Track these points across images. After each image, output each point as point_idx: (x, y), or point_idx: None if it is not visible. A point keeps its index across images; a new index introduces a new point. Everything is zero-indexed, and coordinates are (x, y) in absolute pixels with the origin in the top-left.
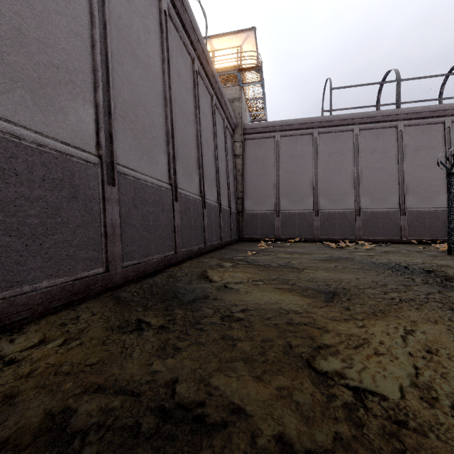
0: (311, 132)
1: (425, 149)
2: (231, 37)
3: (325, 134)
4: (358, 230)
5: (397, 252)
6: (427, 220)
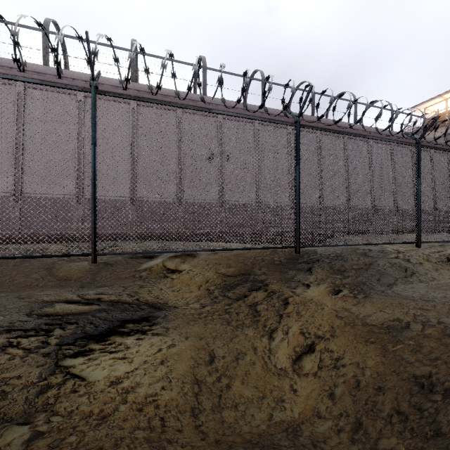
0: None
1: None
2: None
3: None
4: None
5: None
6: None
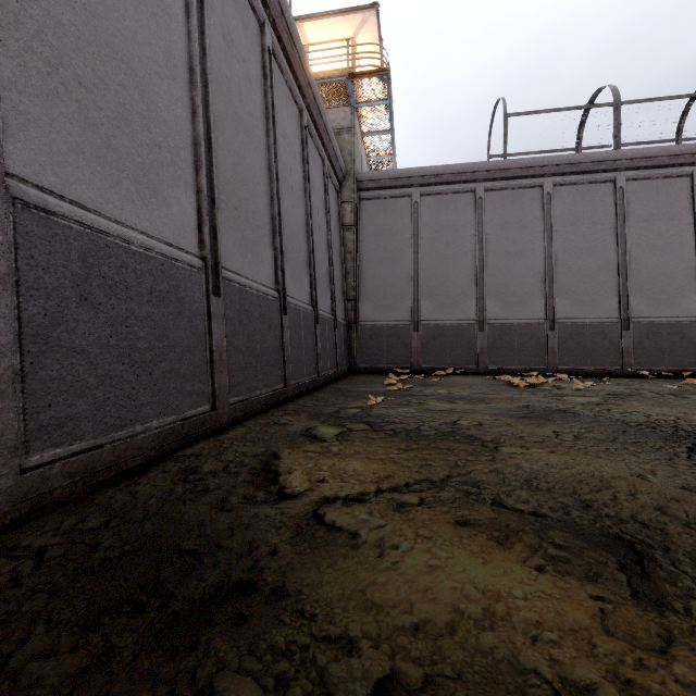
0: (473, 188)
1: (662, 219)
2: (337, 21)
3: (495, 192)
4: (552, 354)
5: (640, 397)
6: (665, 338)
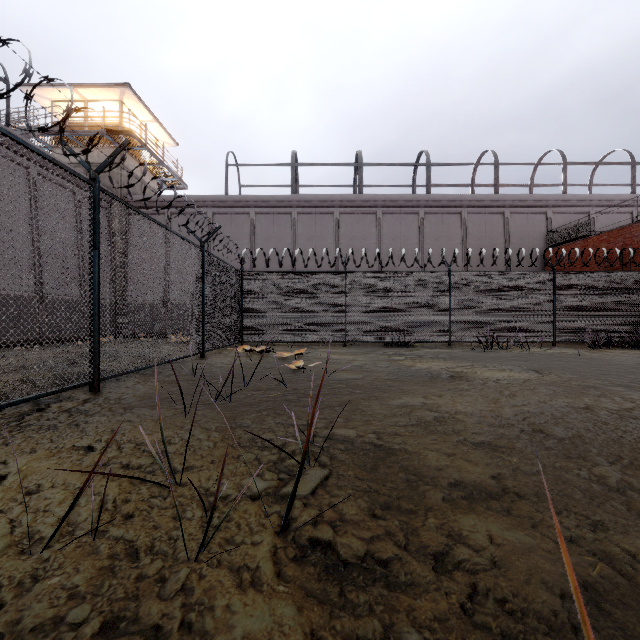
0: (206, 211)
1: (317, 239)
2: (102, 90)
3: (221, 215)
4: None
5: None
6: None
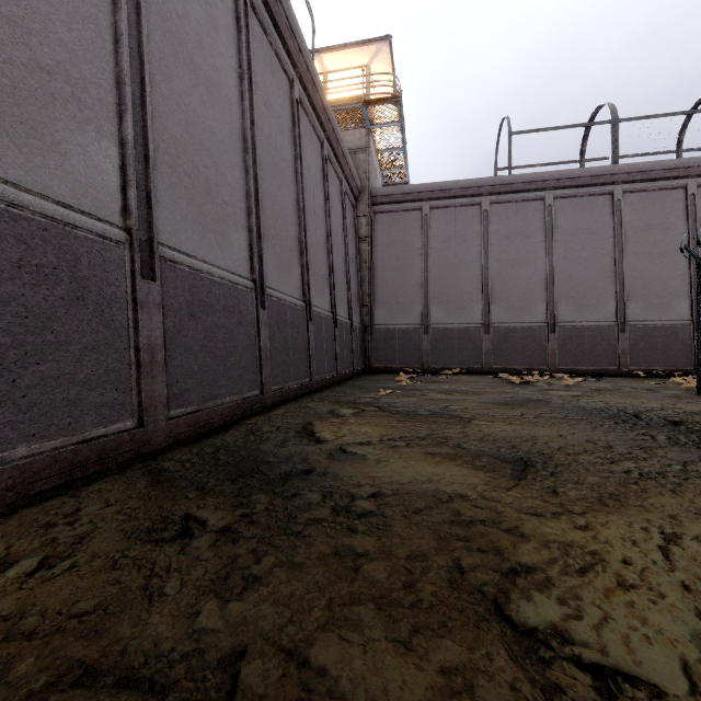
0: (479, 201)
1: (657, 228)
2: (353, 52)
3: (500, 205)
4: (552, 355)
5: (617, 391)
6: (659, 340)
